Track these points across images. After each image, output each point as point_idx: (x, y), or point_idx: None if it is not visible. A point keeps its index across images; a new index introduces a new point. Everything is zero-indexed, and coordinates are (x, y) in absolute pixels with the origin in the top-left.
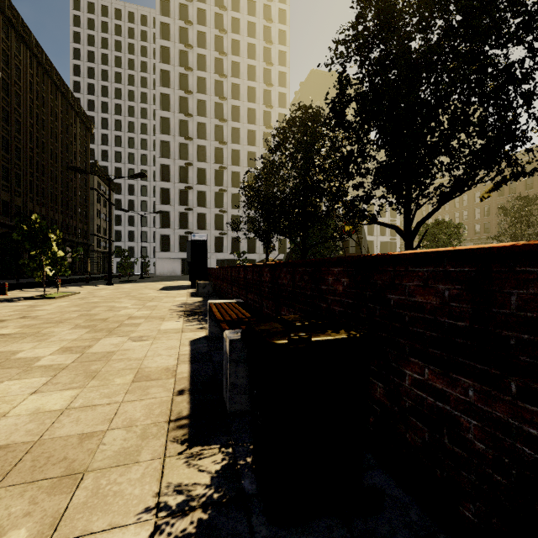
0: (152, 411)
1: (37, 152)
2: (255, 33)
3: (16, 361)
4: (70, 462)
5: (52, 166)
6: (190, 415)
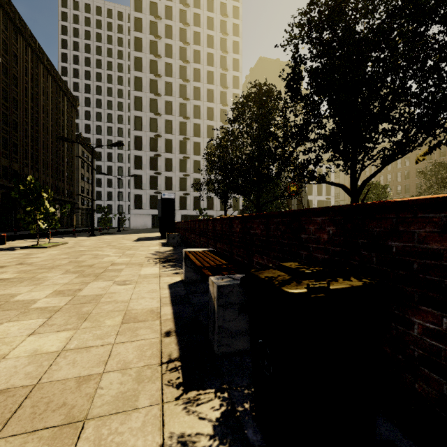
0: (144, 353)
1: (31, 125)
2: (213, 26)
3: (14, 304)
4: (69, 409)
5: (44, 137)
6: (180, 357)
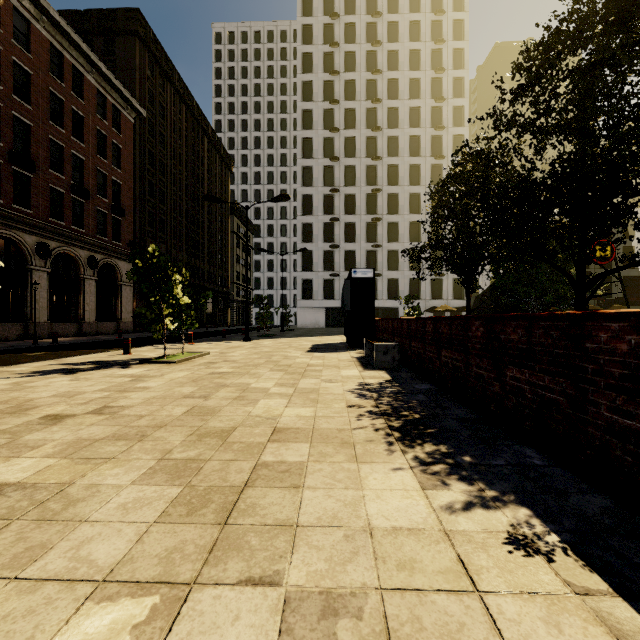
0: None
1: (180, 195)
2: (420, 5)
3: None
4: None
5: (194, 210)
6: None
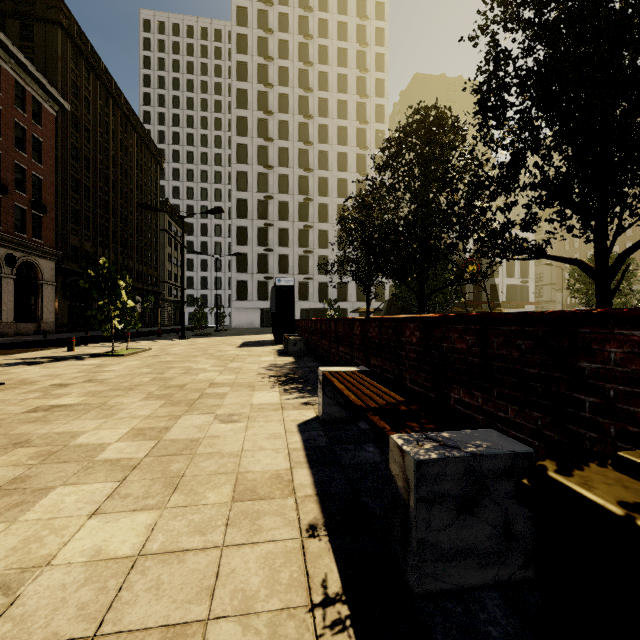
0: (276, 574)
1: (106, 191)
2: (347, 34)
3: (75, 451)
4: None
5: (122, 206)
6: (345, 593)
